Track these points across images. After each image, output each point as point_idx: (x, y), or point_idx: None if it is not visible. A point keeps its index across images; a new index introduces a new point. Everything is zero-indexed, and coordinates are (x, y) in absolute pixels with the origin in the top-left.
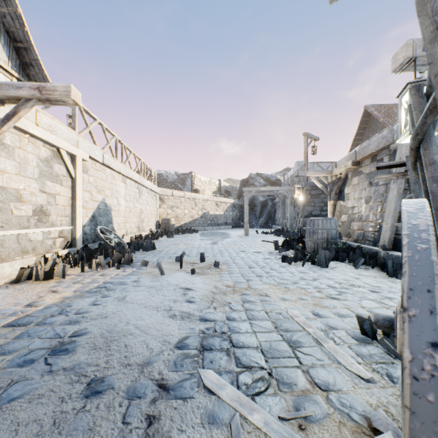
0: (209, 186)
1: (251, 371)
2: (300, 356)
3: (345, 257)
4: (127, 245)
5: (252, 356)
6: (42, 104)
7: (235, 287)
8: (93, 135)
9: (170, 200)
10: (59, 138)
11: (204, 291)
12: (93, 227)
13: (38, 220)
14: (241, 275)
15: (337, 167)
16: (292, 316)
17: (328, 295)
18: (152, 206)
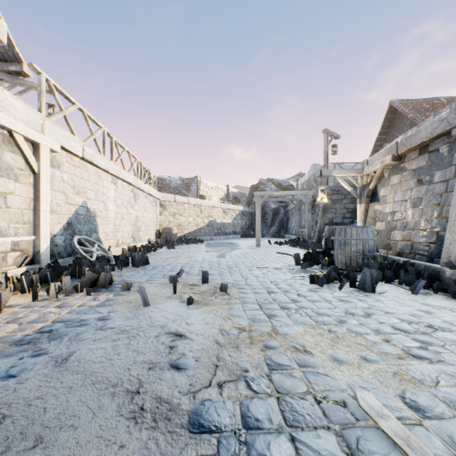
0: (216, 192)
1: None
2: None
3: (393, 277)
4: (114, 259)
5: None
6: None
7: (251, 330)
8: (70, 122)
9: (172, 207)
10: (10, 117)
11: (204, 340)
12: (69, 237)
13: None
14: (259, 306)
15: (370, 164)
16: (372, 415)
17: (405, 349)
18: (152, 213)
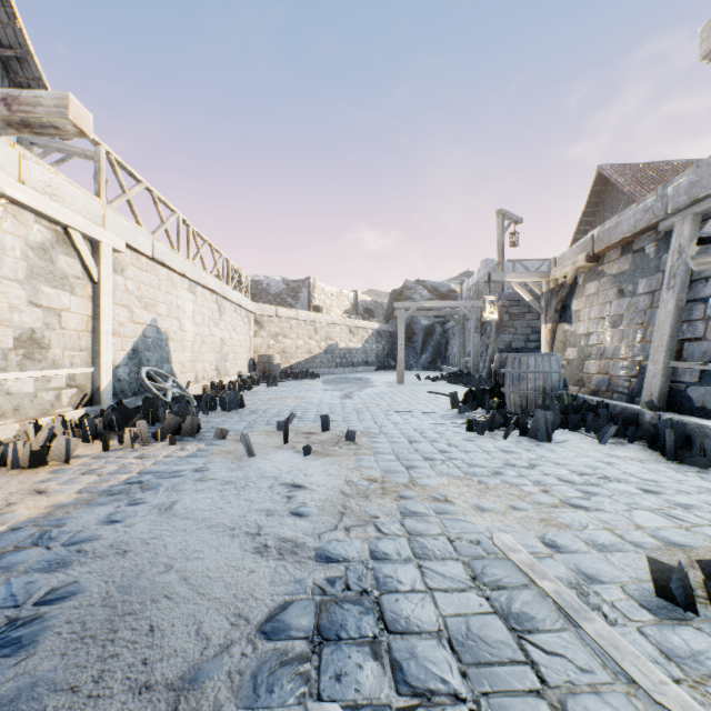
0: (337, 301)
1: (431, 707)
2: (539, 660)
3: (580, 423)
4: (195, 400)
5: (431, 659)
6: (17, 133)
7: (385, 481)
8: (135, 208)
9: (272, 324)
10: (66, 209)
11: (328, 490)
12: (134, 369)
13: (26, 357)
14: (396, 457)
15: (558, 265)
16: (504, 550)
17: (564, 499)
18: (243, 333)
